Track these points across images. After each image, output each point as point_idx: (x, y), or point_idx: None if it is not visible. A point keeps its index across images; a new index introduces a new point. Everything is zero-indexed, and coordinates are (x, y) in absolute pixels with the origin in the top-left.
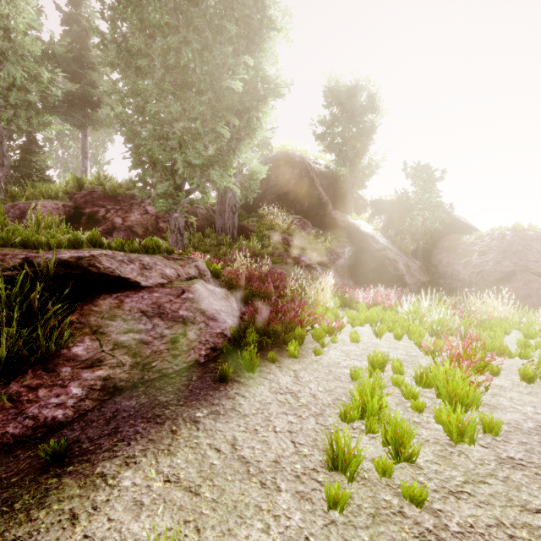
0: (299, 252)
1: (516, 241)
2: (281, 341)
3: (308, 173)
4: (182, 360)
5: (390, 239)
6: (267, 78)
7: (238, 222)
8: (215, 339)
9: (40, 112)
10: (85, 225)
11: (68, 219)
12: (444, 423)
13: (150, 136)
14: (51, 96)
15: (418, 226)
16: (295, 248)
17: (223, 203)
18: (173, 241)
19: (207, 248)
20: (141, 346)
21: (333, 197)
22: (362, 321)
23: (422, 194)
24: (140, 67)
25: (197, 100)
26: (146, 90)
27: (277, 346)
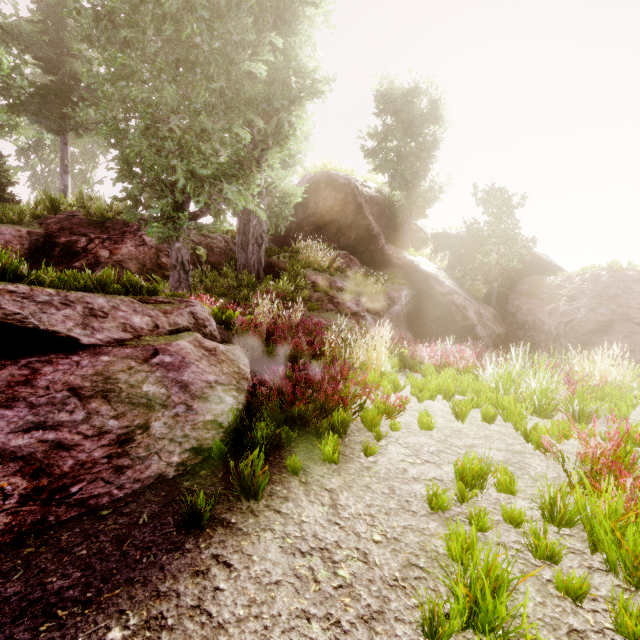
0: (344, 296)
1: (613, 283)
2: (311, 432)
3: (356, 198)
4: (132, 477)
5: (456, 281)
6: (302, 69)
7: (266, 258)
8: (202, 432)
9: (1, 109)
10: (58, 259)
11: (35, 251)
12: None
13: (140, 137)
14: (15, 88)
15: (492, 264)
16: (338, 292)
17: (246, 233)
18: (175, 280)
19: (223, 290)
20: (56, 453)
21: (386, 228)
22: (432, 393)
23: (496, 225)
24: (128, 43)
25: (203, 85)
26: (133, 72)
27: (306, 439)
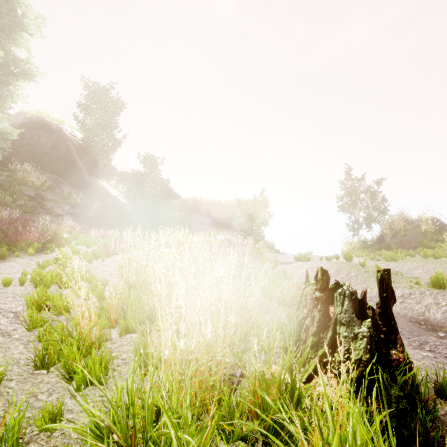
0: (53, 205)
1: (193, 205)
2: (24, 250)
3: (65, 142)
4: None
5: (131, 200)
6: (19, 64)
7: None
8: None
9: None
10: None
11: None
12: (86, 259)
13: None
14: None
15: (148, 192)
16: (49, 202)
17: None
18: None
19: None
20: None
21: (88, 164)
22: (83, 243)
23: (150, 173)
24: None
25: None
26: None
27: (22, 253)
